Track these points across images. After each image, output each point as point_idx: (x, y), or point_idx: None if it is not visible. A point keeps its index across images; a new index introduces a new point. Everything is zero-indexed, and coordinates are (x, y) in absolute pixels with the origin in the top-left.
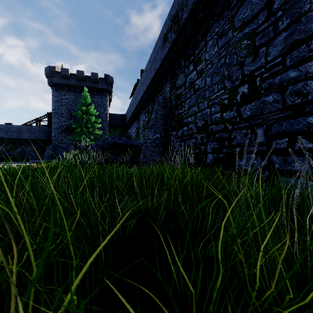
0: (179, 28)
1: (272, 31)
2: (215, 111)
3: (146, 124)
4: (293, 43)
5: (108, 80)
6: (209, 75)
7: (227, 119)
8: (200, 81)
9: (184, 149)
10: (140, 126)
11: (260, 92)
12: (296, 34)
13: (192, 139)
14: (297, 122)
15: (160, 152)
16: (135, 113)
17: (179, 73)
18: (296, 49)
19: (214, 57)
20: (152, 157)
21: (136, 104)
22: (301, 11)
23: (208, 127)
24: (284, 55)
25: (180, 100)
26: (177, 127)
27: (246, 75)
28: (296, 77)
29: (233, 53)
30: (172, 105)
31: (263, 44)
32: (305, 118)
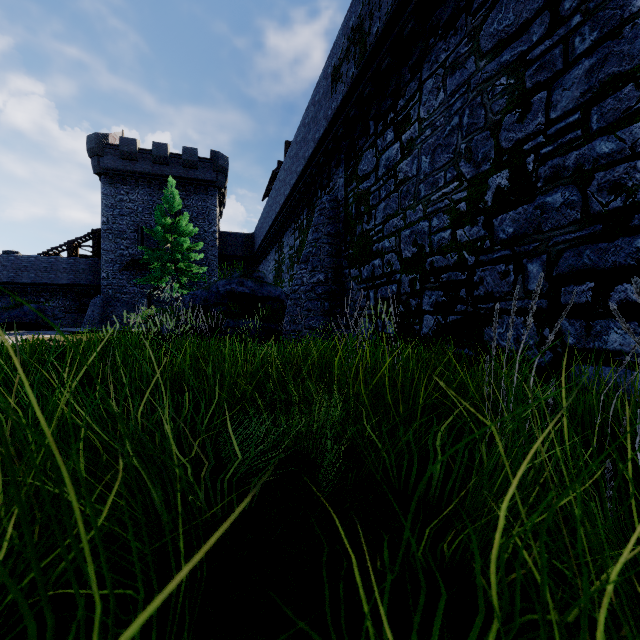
0: (364, 53)
1: (560, 56)
2: (440, 226)
3: (296, 255)
4: (606, 82)
5: (218, 164)
6: (426, 150)
7: (464, 242)
8: (409, 165)
9: (374, 306)
10: (283, 258)
11: (535, 185)
12: (611, 64)
13: (392, 285)
14: (614, 248)
15: (324, 311)
16: (273, 231)
17: (364, 147)
18: (612, 95)
19: (438, 113)
20: (308, 321)
21: (275, 212)
22: (624, 15)
23: (425, 260)
24: (586, 106)
25: (366, 205)
26: (361, 259)
27: (505, 150)
28: (612, 153)
29: (478, 105)
30: (351, 215)
31: (541, 85)
32: (631, 239)
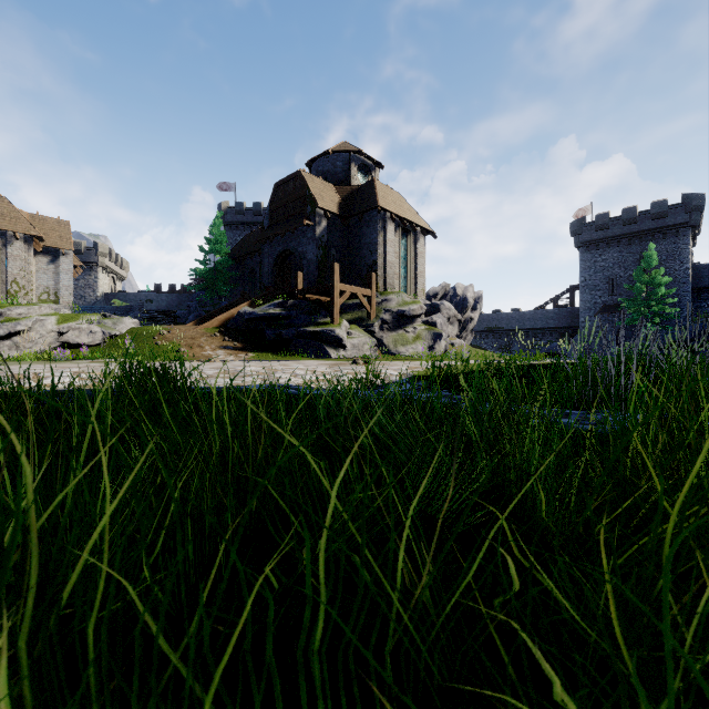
0: None
1: None
2: None
3: None
4: None
5: (691, 205)
6: None
7: None
8: None
9: None
10: None
11: None
12: None
13: None
14: None
15: None
16: None
17: None
18: None
19: None
20: None
21: None
22: None
23: None
24: None
25: None
26: None
27: None
28: None
29: None
30: None
31: None
32: None
